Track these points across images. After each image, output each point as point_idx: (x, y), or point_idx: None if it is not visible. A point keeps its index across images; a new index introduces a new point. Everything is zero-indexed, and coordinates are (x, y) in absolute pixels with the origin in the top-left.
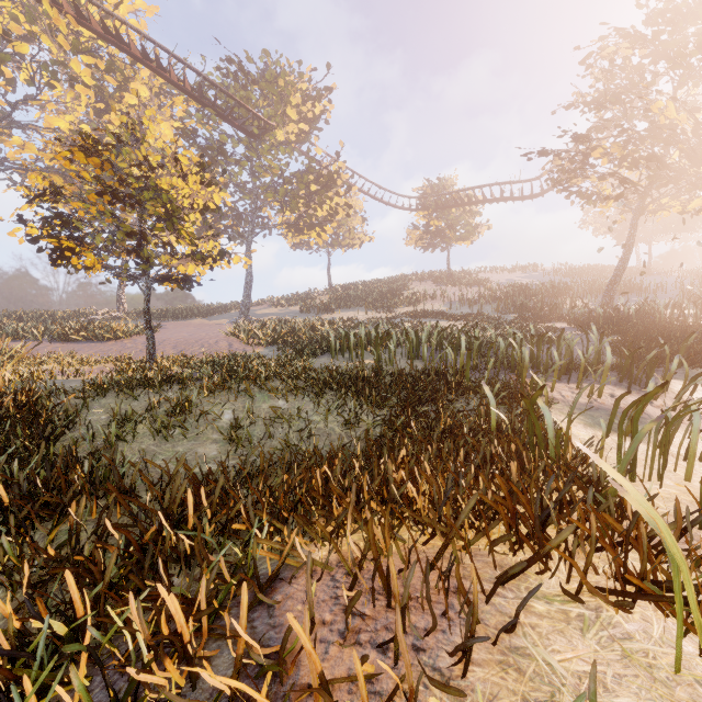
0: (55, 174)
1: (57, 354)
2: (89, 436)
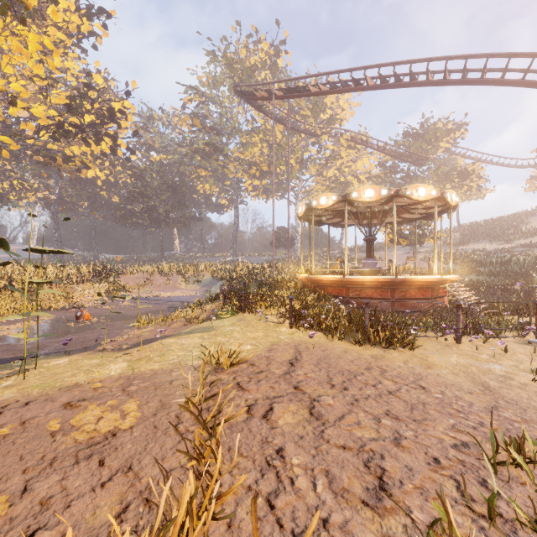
0: None
1: None
2: None
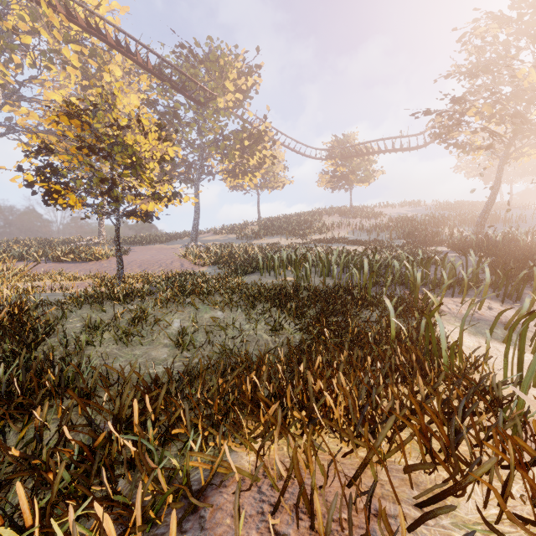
0: (51, 135)
1: (51, 272)
2: (64, 341)
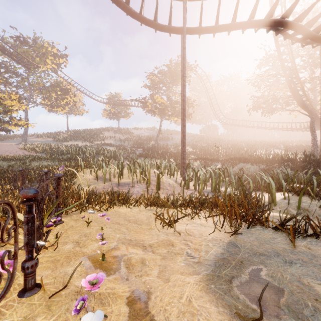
0: None
1: None
2: (6, 167)
